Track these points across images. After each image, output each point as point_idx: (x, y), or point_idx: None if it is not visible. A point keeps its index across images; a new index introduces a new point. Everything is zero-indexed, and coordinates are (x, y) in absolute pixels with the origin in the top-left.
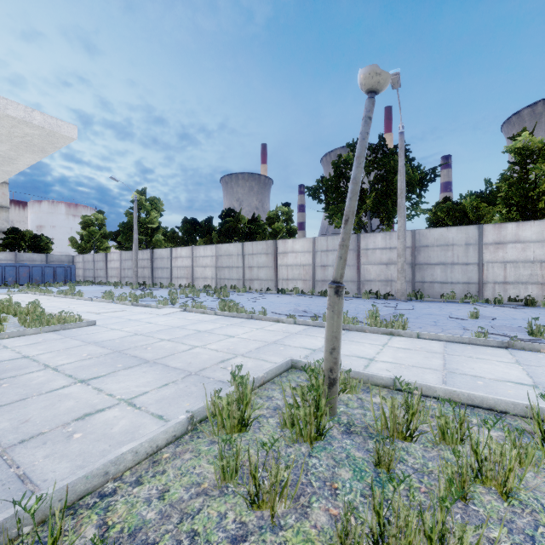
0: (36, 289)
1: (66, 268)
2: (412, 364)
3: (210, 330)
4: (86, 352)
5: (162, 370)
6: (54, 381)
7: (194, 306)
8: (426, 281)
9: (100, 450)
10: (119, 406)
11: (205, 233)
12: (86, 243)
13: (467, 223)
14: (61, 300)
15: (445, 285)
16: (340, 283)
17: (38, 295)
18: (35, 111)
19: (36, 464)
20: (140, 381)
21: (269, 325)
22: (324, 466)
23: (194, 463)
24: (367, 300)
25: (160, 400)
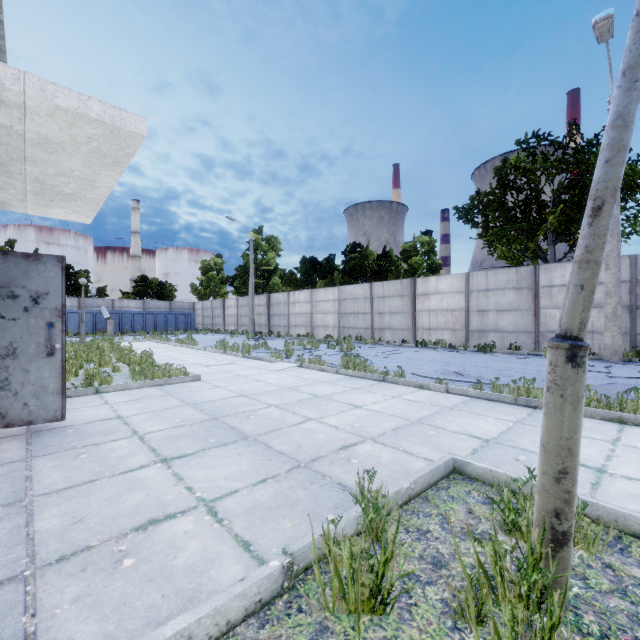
0: (157, 336)
1: (187, 315)
2: None
3: (329, 396)
4: (181, 417)
5: (262, 453)
6: (134, 455)
7: (311, 362)
8: None
9: (146, 605)
10: (195, 512)
11: (326, 274)
12: (205, 290)
13: None
14: (177, 349)
15: None
16: (578, 340)
17: (159, 343)
18: (92, 99)
19: (56, 614)
20: (231, 469)
21: (409, 392)
22: None
23: None
24: None
25: (251, 510)
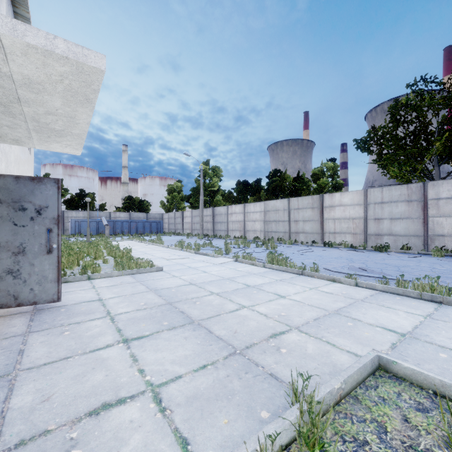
0: (137, 237)
1: (157, 223)
2: None
3: (259, 286)
4: (144, 301)
5: (204, 337)
6: (103, 335)
7: (244, 257)
8: None
9: None
10: (143, 398)
11: (255, 192)
12: (170, 205)
13: None
14: (149, 246)
15: None
16: None
17: (138, 242)
18: (57, 38)
19: None
20: (177, 352)
21: (324, 285)
22: None
23: None
24: (441, 258)
25: (191, 399)
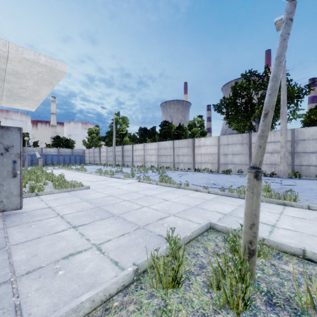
0: (65, 167)
1: (81, 156)
2: (312, 234)
3: (153, 195)
4: (81, 206)
5: (121, 222)
6: (59, 225)
7: (144, 179)
8: (303, 164)
9: (71, 290)
10: (91, 250)
11: (151, 136)
12: (90, 143)
13: None
14: (76, 173)
15: None
16: (259, 169)
17: (66, 170)
18: (41, 54)
19: (29, 296)
20: (107, 230)
21: (191, 193)
22: None
23: None
24: None
25: (117, 248)
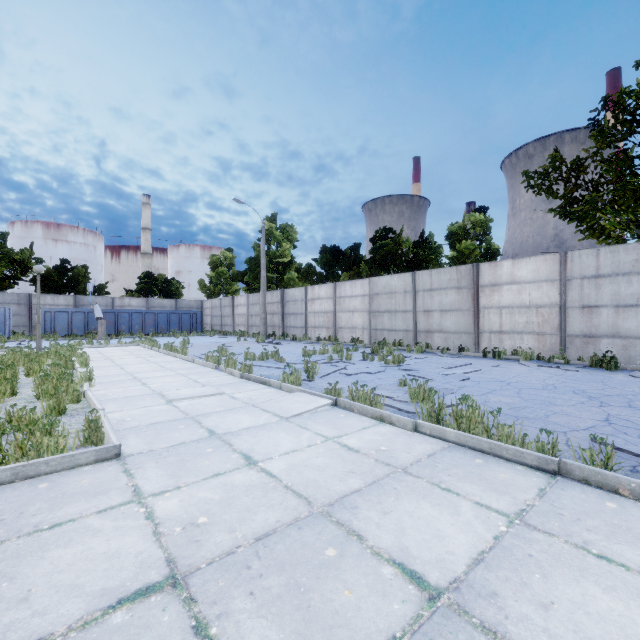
0: (147, 340)
1: (192, 315)
2: None
3: (481, 595)
4: None
5: None
6: None
7: (354, 396)
8: None
9: None
10: None
11: (351, 265)
12: (215, 287)
13: None
14: (159, 359)
15: None
16: None
17: (146, 348)
18: None
19: None
20: None
21: None
22: None
23: None
24: None
25: None
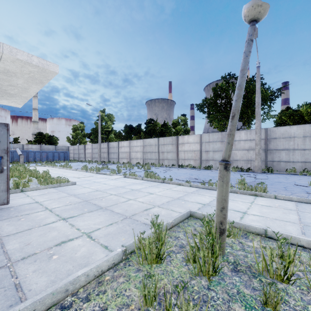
0: (49, 164)
1: (65, 153)
2: (275, 218)
3: (139, 189)
4: (68, 201)
5: (109, 214)
6: (48, 218)
7: (130, 175)
8: (275, 160)
9: (66, 270)
10: (82, 237)
11: (137, 133)
12: (75, 140)
13: (303, 123)
14: (61, 170)
15: (288, 163)
16: (228, 161)
17: (50, 167)
18: (33, 56)
19: (27, 276)
20: (96, 220)
21: (174, 187)
22: (220, 299)
23: (125, 286)
24: (235, 172)
25: (107, 235)
